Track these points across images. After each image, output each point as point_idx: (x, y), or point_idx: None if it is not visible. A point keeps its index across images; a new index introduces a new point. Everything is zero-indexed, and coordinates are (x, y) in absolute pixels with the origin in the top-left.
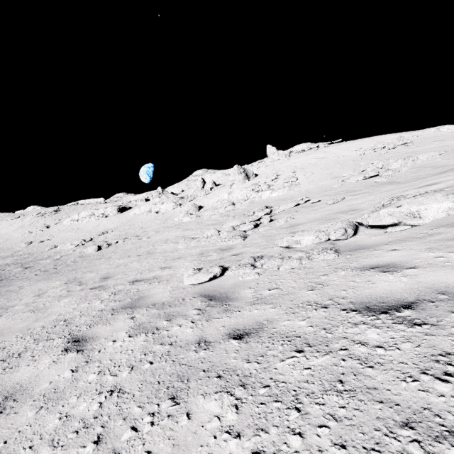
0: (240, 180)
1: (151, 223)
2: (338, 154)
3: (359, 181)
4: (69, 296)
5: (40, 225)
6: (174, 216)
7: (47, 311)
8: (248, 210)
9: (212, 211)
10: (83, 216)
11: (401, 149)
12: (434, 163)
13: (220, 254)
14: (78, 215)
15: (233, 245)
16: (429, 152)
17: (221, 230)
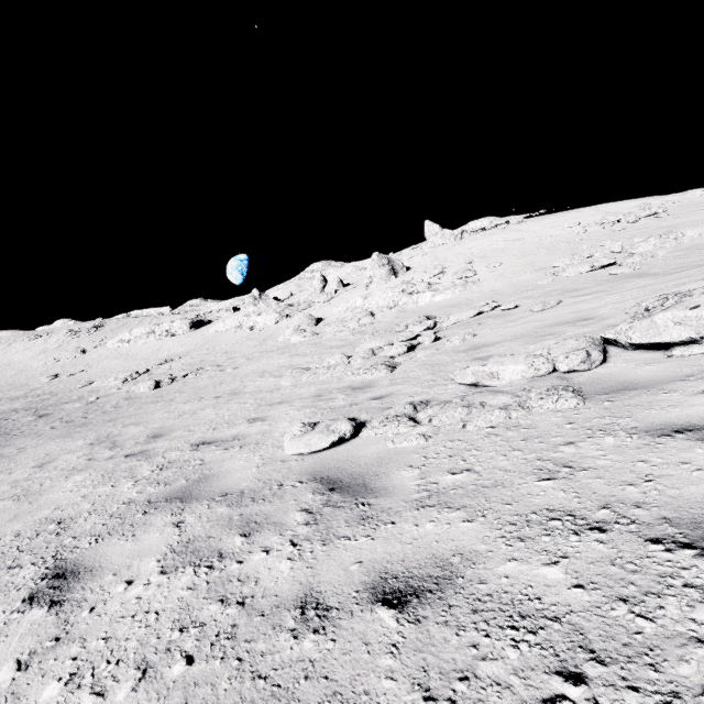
0: (382, 277)
1: (241, 346)
2: (541, 233)
3: (582, 273)
4: (87, 469)
5: (72, 348)
6: (277, 334)
7: (39, 498)
8: (396, 323)
9: (337, 325)
10: (137, 335)
11: (648, 222)
12: None
13: (351, 396)
14: (129, 333)
15: (373, 381)
16: (703, 225)
17: (352, 355)
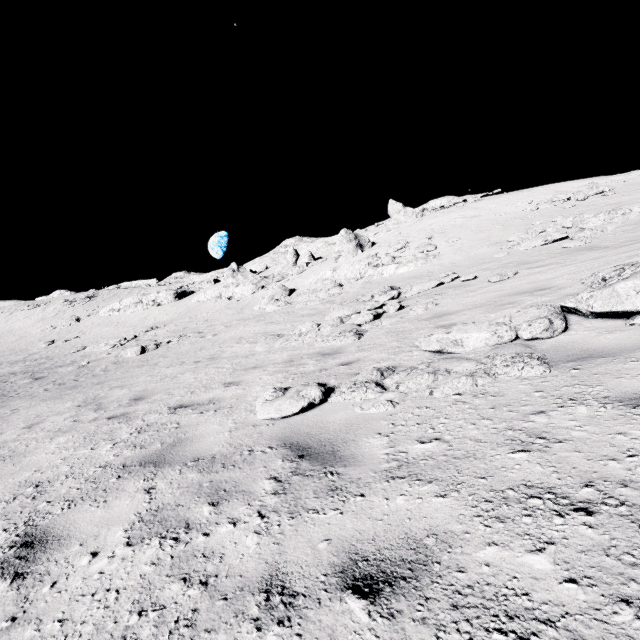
0: (349, 251)
1: (220, 314)
2: (496, 210)
3: (536, 247)
4: (71, 430)
5: (68, 317)
6: (253, 304)
7: (23, 460)
8: (363, 293)
9: (309, 295)
10: (126, 304)
11: (596, 200)
12: None
13: (321, 362)
14: (119, 303)
15: (342, 347)
16: None
17: (322, 323)
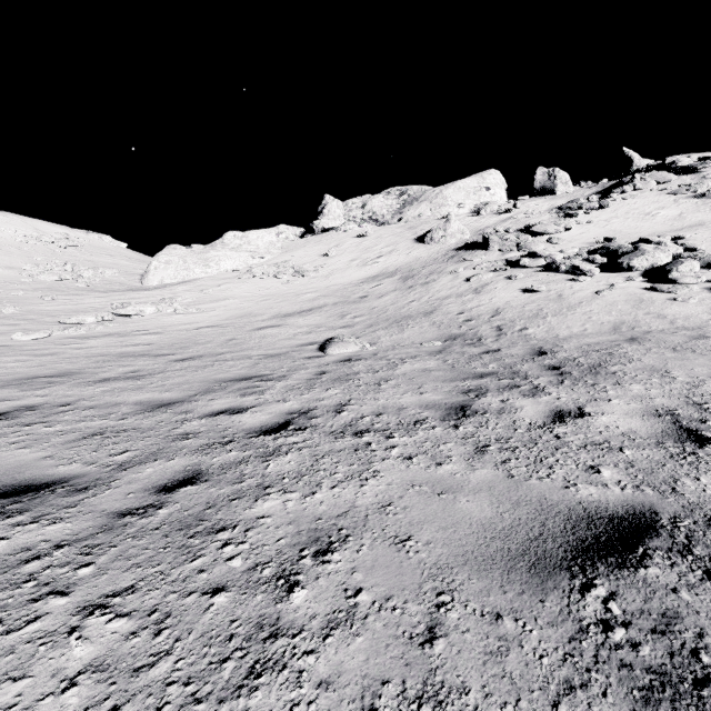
0: None
1: None
2: None
3: (54, 281)
4: None
5: None
6: None
7: None
8: None
9: None
10: None
11: (76, 252)
12: (121, 281)
13: None
14: None
15: None
16: (113, 269)
17: None
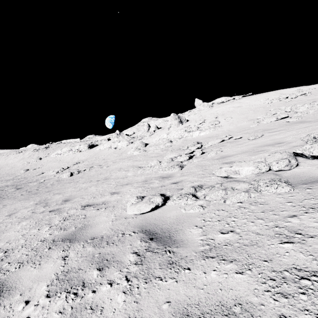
0: (175, 124)
1: (110, 156)
2: (250, 103)
3: (272, 121)
4: (30, 218)
5: (35, 157)
6: (127, 151)
7: (2, 235)
8: (182, 145)
9: (155, 146)
10: (64, 151)
11: (302, 98)
12: None
13: (162, 181)
14: (61, 150)
15: (172, 174)
16: None
17: (162, 161)
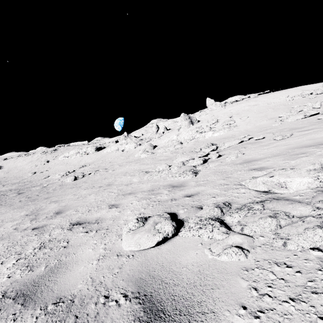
0: (186, 125)
1: (117, 159)
2: (267, 101)
3: (299, 119)
4: (6, 238)
5: (43, 160)
6: (134, 153)
7: None
8: (194, 147)
9: (164, 148)
10: (71, 154)
11: None
12: None
13: (172, 192)
14: (68, 153)
15: (185, 182)
16: None
17: (171, 164)
